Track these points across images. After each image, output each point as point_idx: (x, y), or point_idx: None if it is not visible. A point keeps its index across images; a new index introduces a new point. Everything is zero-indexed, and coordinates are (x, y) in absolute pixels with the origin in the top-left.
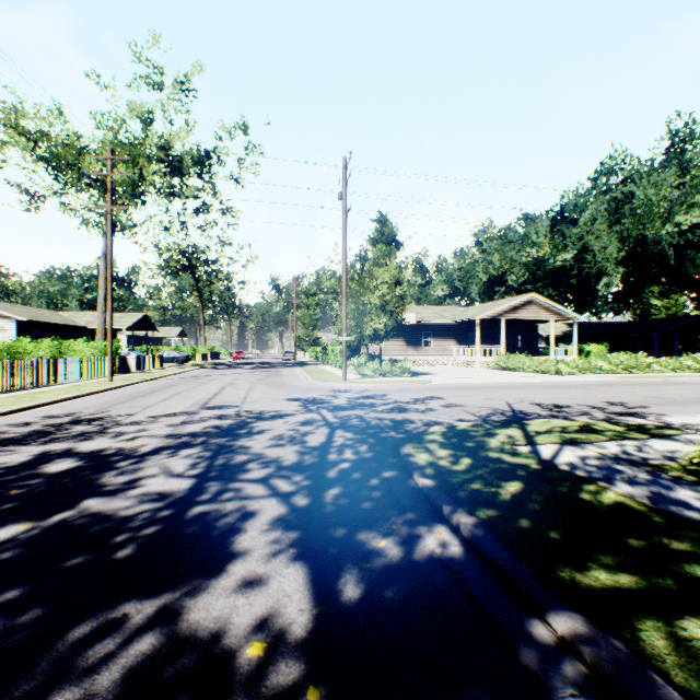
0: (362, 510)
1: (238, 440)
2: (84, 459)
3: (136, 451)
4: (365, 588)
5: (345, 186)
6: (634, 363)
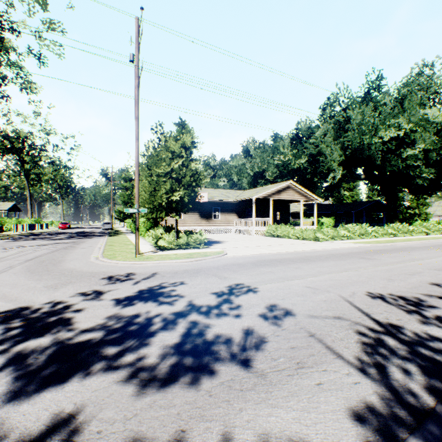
0: None
1: None
2: None
3: None
4: None
5: (137, 48)
6: (364, 231)
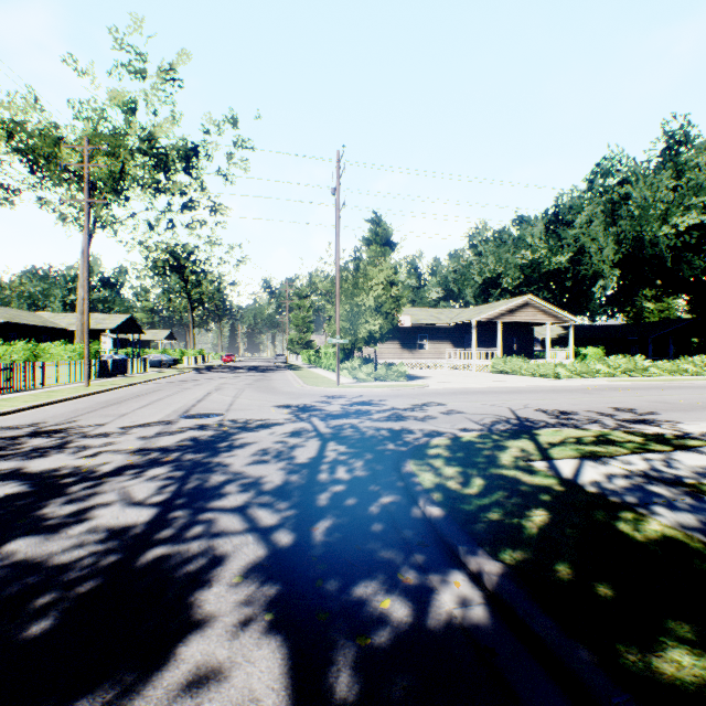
0: (359, 550)
1: (217, 455)
2: (30, 483)
3: (94, 470)
4: (365, 683)
5: (338, 181)
6: (633, 366)
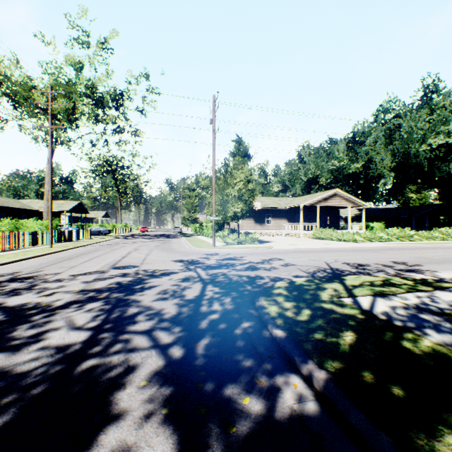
0: (227, 361)
1: (133, 294)
2: (6, 314)
3: (50, 305)
4: None
5: (214, 115)
6: (403, 235)
